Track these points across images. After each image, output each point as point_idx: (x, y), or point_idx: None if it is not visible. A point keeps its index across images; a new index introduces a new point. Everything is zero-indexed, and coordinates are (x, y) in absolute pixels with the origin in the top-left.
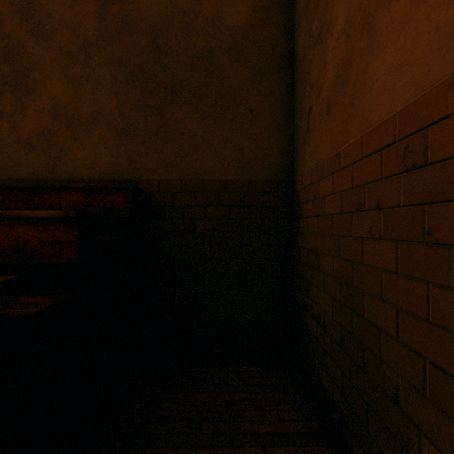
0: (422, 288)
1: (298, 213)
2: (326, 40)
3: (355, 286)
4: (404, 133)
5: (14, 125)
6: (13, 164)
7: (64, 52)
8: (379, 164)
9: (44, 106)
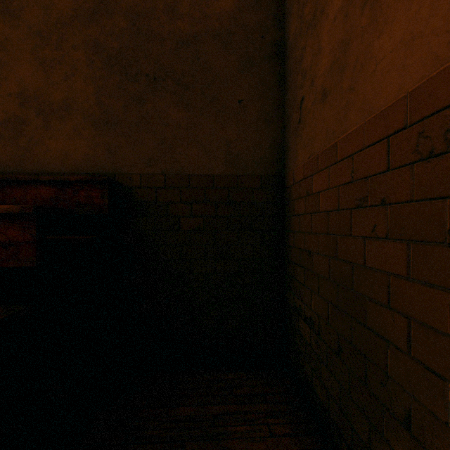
0: (442, 297)
1: (289, 210)
2: (321, 23)
3: (355, 291)
4: (418, 116)
5: None
6: None
7: (33, 32)
8: (386, 154)
9: (11, 90)
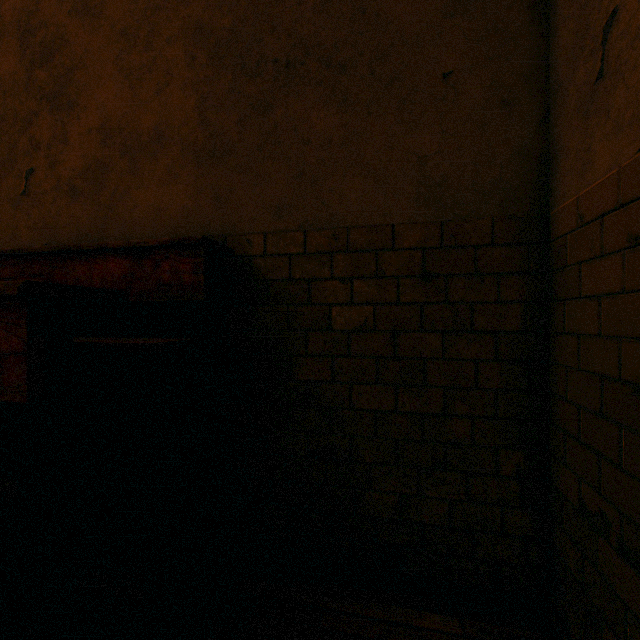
0: None
1: (561, 287)
2: None
3: None
4: None
5: (53, 162)
6: (52, 221)
7: (117, 32)
8: None
9: (91, 124)
